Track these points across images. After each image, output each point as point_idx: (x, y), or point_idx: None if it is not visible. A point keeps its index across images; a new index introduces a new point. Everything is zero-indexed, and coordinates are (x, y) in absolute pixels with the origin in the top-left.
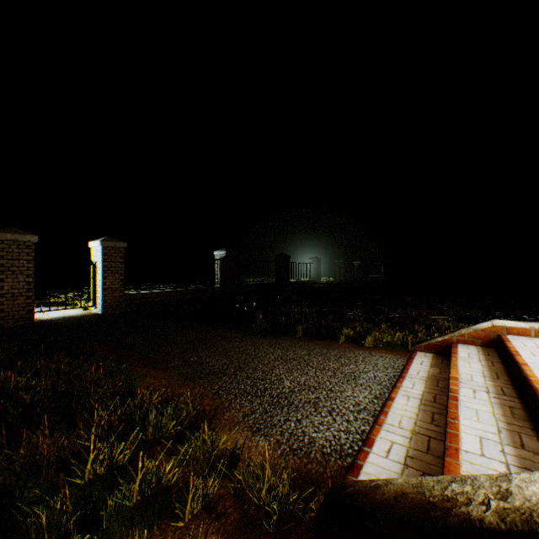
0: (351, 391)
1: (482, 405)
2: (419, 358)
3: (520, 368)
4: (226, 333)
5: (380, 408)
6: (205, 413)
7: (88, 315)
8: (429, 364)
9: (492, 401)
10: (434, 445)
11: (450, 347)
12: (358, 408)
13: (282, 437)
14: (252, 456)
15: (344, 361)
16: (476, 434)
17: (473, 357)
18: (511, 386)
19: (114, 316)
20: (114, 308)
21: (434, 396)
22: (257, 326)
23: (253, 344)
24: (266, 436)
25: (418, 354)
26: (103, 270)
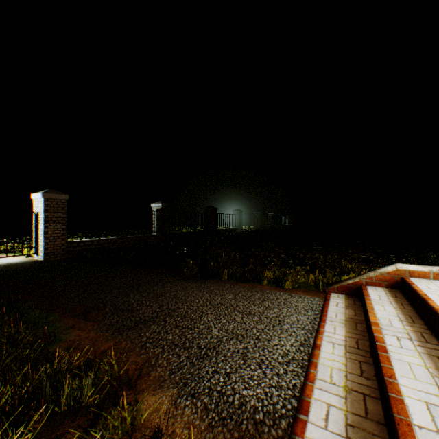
0: (278, 338)
1: (412, 356)
2: (334, 299)
3: (438, 314)
4: (159, 278)
5: (307, 356)
6: (127, 373)
7: (29, 262)
8: (344, 305)
9: (419, 350)
10: (372, 406)
11: (361, 289)
12: (287, 360)
13: (210, 402)
14: (176, 429)
15: (268, 305)
16: (421, 399)
17: (384, 299)
18: (429, 331)
19: (54, 263)
20: (55, 255)
21: (356, 341)
22: (187, 271)
23: (184, 288)
24: (193, 401)
25: (332, 296)
26: (44, 220)
